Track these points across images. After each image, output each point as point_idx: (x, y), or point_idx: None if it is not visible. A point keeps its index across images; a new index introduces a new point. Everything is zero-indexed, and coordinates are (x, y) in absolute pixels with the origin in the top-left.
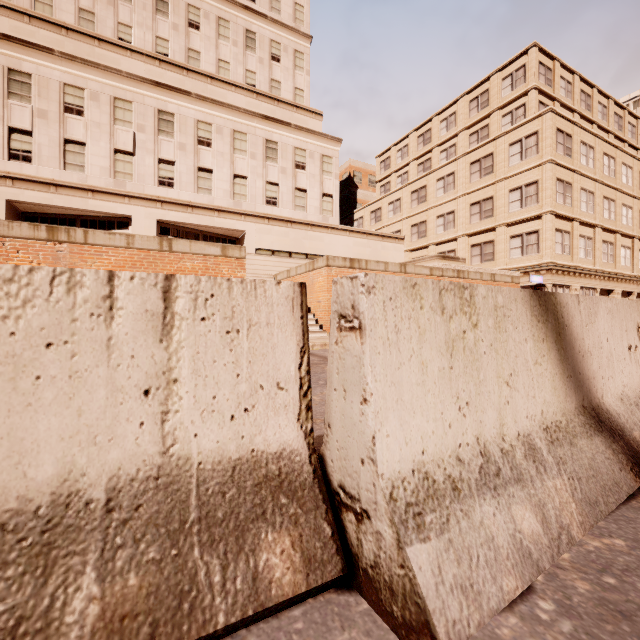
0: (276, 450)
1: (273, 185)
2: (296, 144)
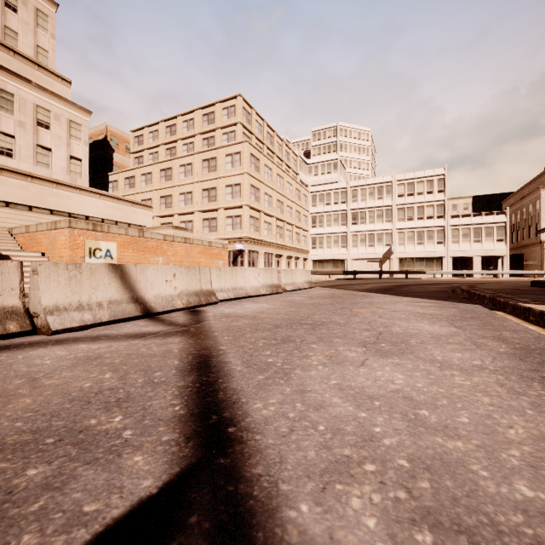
0: (12, 306)
1: (8, 136)
2: (38, 102)
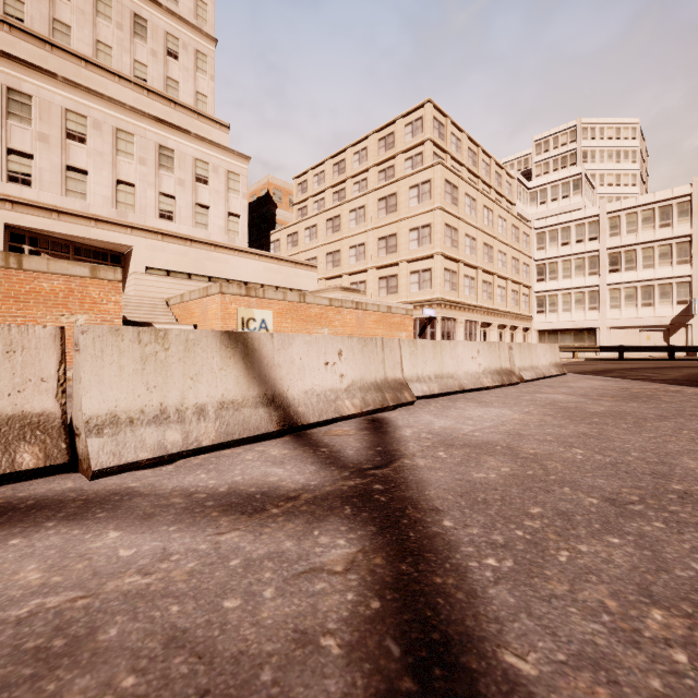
0: (40, 412)
1: (168, 197)
2: (197, 155)
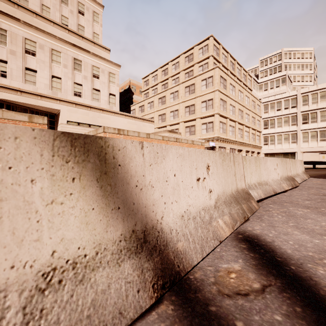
0: None
1: (79, 85)
2: (93, 64)
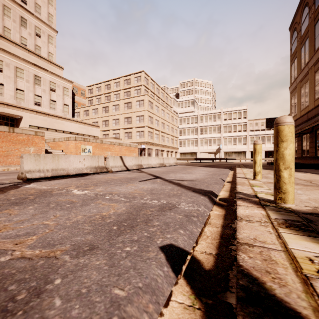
0: (103, 166)
1: (38, 96)
2: (51, 80)
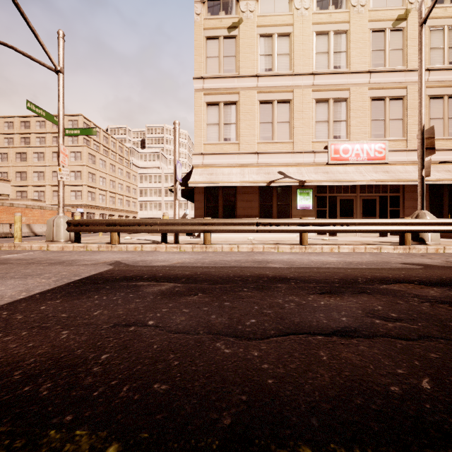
0: (9, 232)
1: None
2: None
